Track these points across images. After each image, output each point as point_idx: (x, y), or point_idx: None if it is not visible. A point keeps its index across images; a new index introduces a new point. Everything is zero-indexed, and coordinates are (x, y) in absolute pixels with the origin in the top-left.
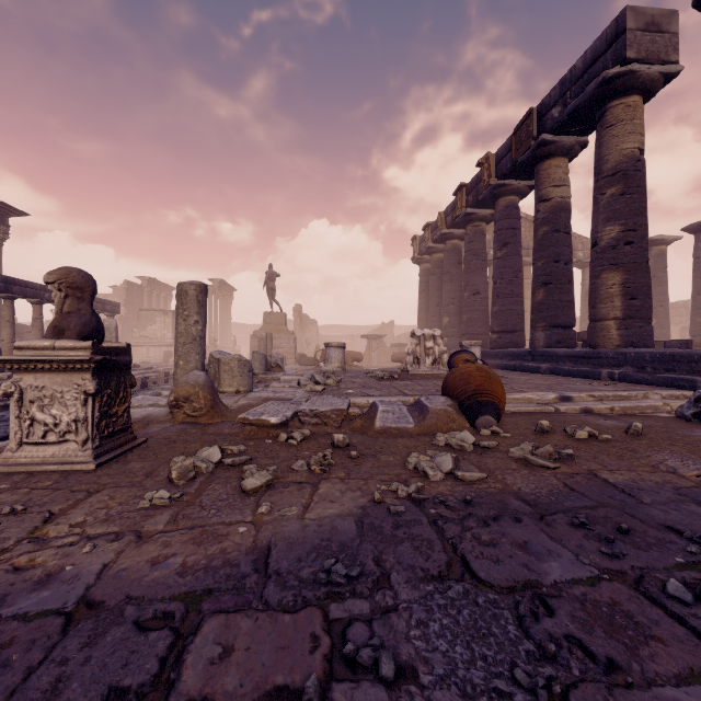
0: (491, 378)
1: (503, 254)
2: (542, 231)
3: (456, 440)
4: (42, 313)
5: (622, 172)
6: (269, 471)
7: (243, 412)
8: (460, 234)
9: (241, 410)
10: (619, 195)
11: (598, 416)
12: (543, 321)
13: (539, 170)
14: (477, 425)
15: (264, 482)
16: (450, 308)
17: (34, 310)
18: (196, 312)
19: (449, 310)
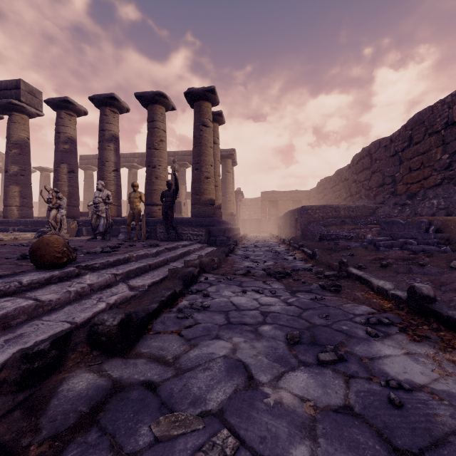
0: None
1: None
2: None
3: None
4: None
5: (20, 145)
6: None
7: None
8: None
9: None
10: (18, 154)
11: None
12: None
13: None
14: None
15: None
16: None
17: None
18: None
19: None
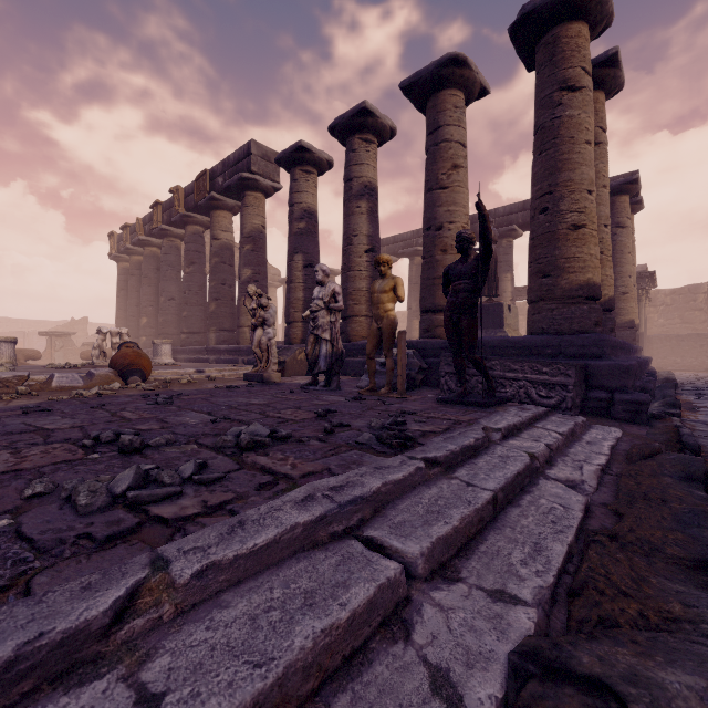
0: (141, 356)
1: (191, 271)
2: (215, 261)
3: (109, 386)
4: None
5: (253, 237)
6: None
7: None
8: (159, 244)
9: None
10: (251, 251)
11: None
12: (215, 326)
13: (213, 215)
14: (129, 382)
15: None
16: (149, 309)
17: None
18: None
19: (148, 311)
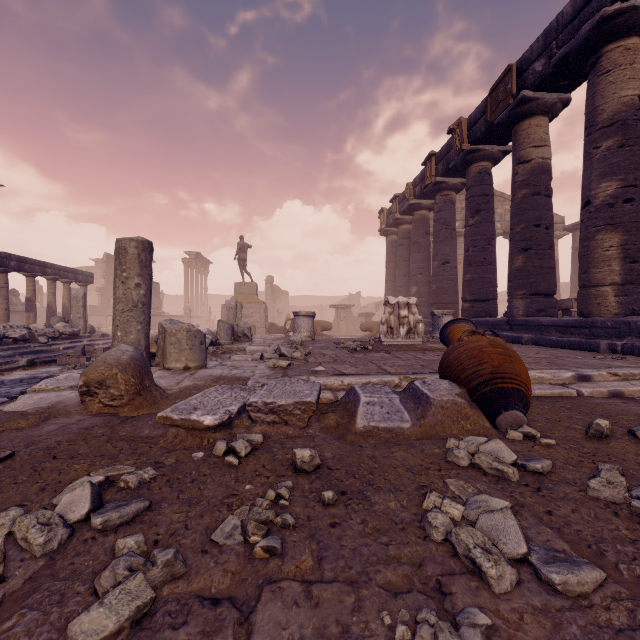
0: (511, 356)
1: (475, 221)
2: (521, 194)
3: (488, 460)
4: (7, 282)
5: (621, 122)
6: (156, 566)
7: (183, 398)
8: (428, 205)
9: (181, 394)
10: (617, 148)
11: None
12: (523, 288)
13: (517, 130)
14: (498, 423)
15: (127, 617)
16: (418, 278)
17: None
18: (137, 274)
19: (417, 280)
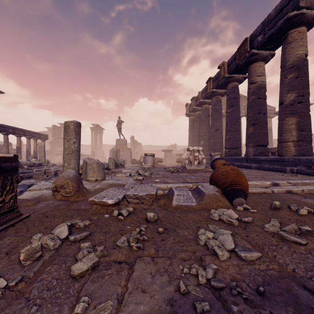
0: (240, 174)
1: (231, 110)
2: (252, 98)
3: (226, 217)
4: (8, 139)
5: (296, 66)
6: (97, 251)
7: (96, 193)
8: (209, 102)
9: (96, 191)
10: (295, 78)
11: (299, 196)
12: (252, 143)
13: (250, 68)
14: (233, 203)
15: (90, 265)
16: (204, 137)
17: (4, 138)
18: (74, 137)
19: (203, 138)
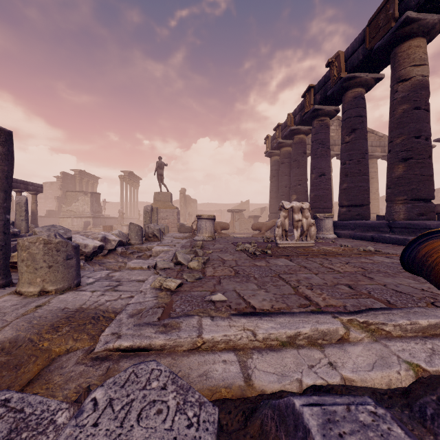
0: None
1: (351, 138)
2: (402, 109)
3: None
4: None
5: None
6: None
7: None
8: (305, 130)
9: None
10: None
11: None
12: (404, 194)
13: (397, 52)
14: None
15: None
16: (298, 188)
17: None
18: None
19: (297, 189)
